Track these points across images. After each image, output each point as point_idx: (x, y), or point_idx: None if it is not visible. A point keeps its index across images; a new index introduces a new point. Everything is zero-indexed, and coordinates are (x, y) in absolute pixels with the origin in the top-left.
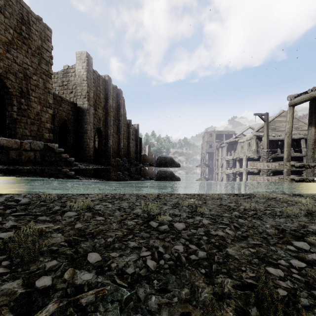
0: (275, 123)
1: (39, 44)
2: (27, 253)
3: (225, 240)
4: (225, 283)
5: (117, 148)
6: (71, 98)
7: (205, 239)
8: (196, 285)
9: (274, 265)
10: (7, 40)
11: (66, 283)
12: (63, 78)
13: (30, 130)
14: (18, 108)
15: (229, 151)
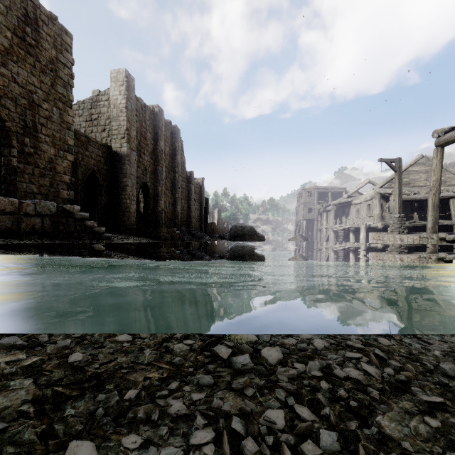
0: (409, 174)
1: (53, 56)
2: None
3: (367, 391)
4: None
5: (171, 213)
6: (104, 138)
7: (326, 389)
8: None
9: None
10: (2, 47)
11: None
12: (92, 110)
13: (38, 184)
14: (19, 151)
15: (338, 217)
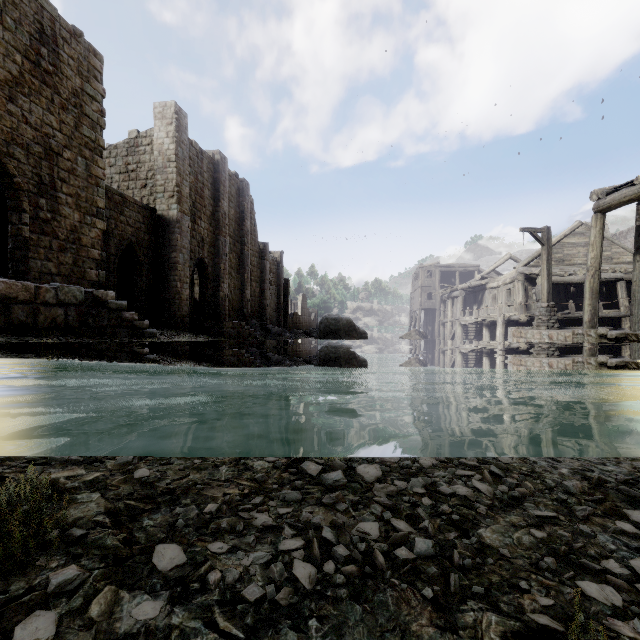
0: (564, 248)
1: (77, 86)
2: (7, 549)
3: (474, 506)
4: (483, 626)
5: (238, 301)
6: (145, 197)
7: (428, 505)
8: (414, 633)
9: (594, 573)
10: (9, 76)
11: (92, 631)
12: (128, 157)
13: (58, 262)
14: (32, 217)
15: (467, 306)
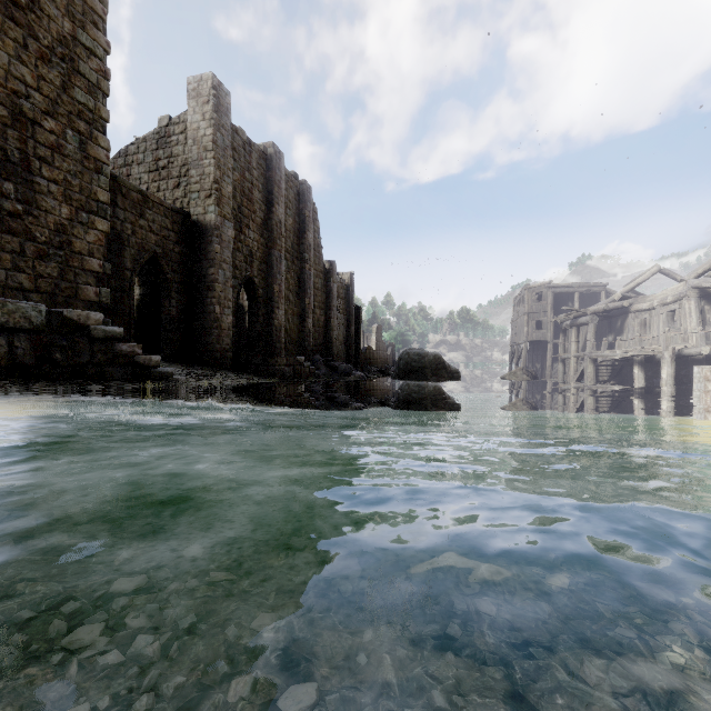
0: None
1: (66, 32)
2: None
3: None
4: None
5: (298, 332)
6: (178, 199)
7: None
8: None
9: None
10: None
11: None
12: (158, 151)
13: (34, 273)
14: None
15: (598, 336)
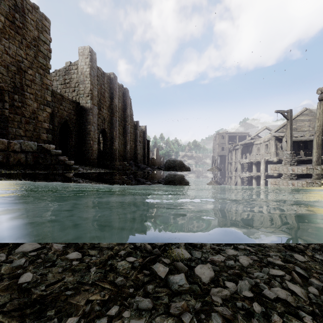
0: (297, 122)
1: (36, 35)
2: None
3: (299, 315)
4: None
5: (123, 151)
6: (74, 96)
7: (259, 313)
8: None
9: None
10: None
11: None
12: (65, 76)
13: (25, 129)
14: (10, 105)
15: (243, 154)
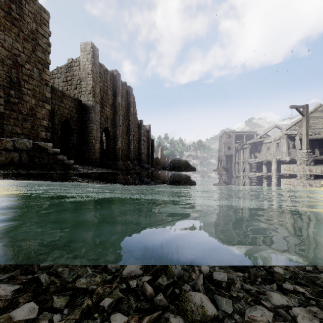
0: (310, 119)
1: (34, 28)
2: None
3: None
4: None
5: (126, 151)
6: (76, 94)
7: None
8: None
9: None
10: None
11: None
12: (67, 73)
13: (22, 127)
14: (5, 101)
15: (251, 153)
